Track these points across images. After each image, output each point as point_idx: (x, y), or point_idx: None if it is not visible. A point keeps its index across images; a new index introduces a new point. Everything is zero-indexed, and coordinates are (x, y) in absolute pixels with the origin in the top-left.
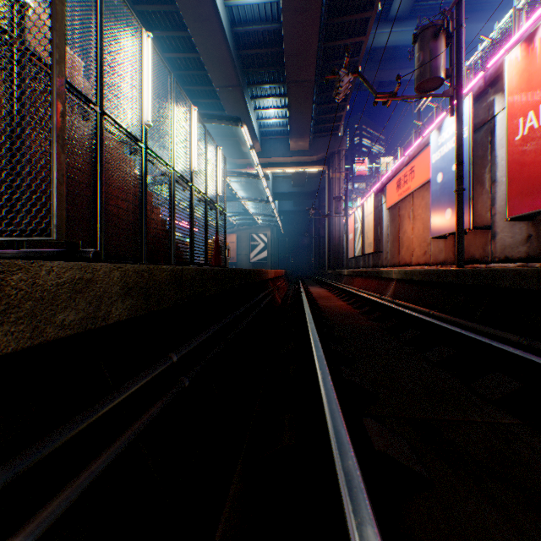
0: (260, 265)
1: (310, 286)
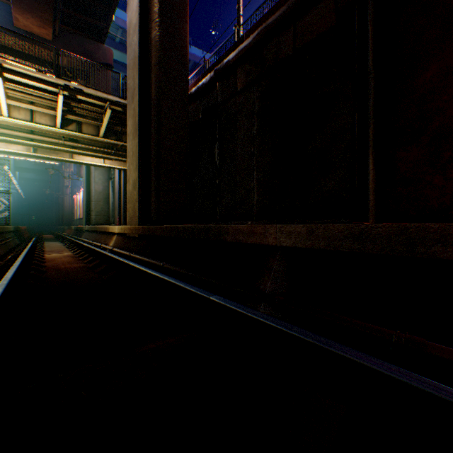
0: (2, 222)
1: (46, 234)
